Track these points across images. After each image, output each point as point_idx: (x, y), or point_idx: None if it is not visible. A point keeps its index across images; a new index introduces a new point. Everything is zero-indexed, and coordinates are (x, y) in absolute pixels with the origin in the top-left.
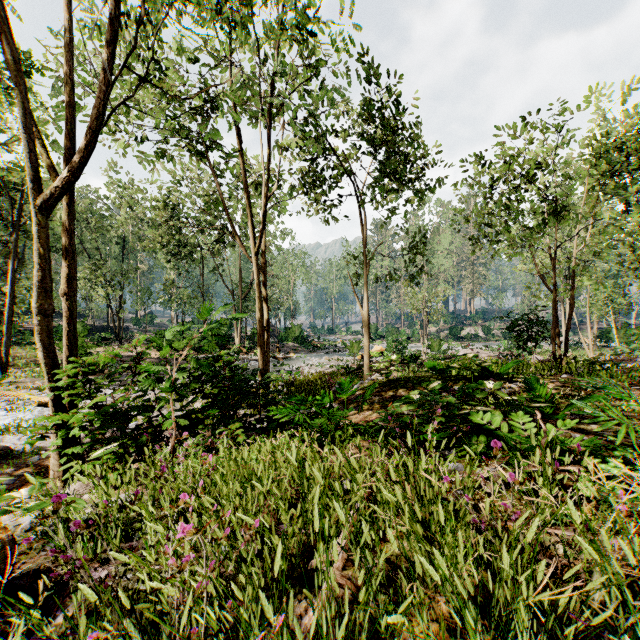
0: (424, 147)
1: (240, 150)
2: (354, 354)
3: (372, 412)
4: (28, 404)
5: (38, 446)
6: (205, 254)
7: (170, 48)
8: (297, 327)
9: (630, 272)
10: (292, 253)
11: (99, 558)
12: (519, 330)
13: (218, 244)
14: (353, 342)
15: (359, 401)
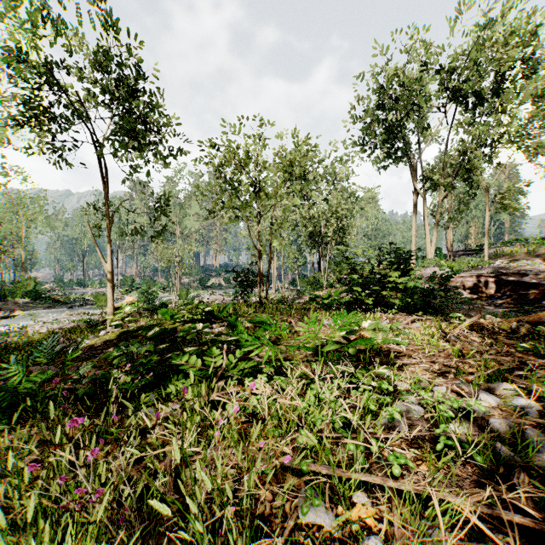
0: (168, 119)
1: None
2: (102, 307)
3: (92, 368)
4: None
5: None
6: None
7: None
8: (30, 280)
9: (305, 242)
10: (24, 195)
11: None
12: (241, 280)
13: None
14: (101, 295)
15: (82, 358)
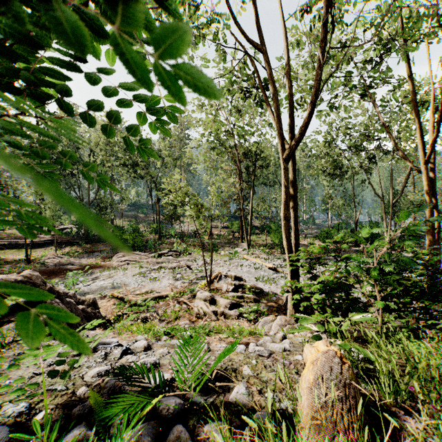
0: None
1: (410, 74)
2: None
3: None
4: (262, 266)
5: (273, 291)
6: (356, 171)
7: (346, 26)
8: None
9: None
10: None
11: (398, 405)
12: None
13: (367, 161)
14: None
15: None
